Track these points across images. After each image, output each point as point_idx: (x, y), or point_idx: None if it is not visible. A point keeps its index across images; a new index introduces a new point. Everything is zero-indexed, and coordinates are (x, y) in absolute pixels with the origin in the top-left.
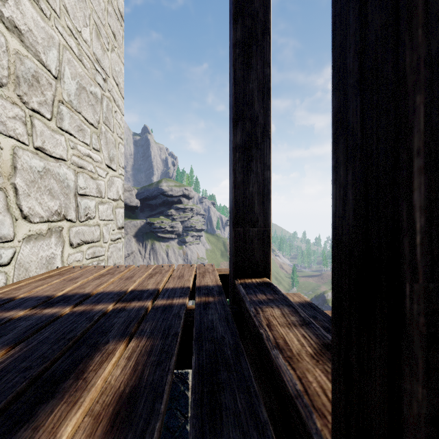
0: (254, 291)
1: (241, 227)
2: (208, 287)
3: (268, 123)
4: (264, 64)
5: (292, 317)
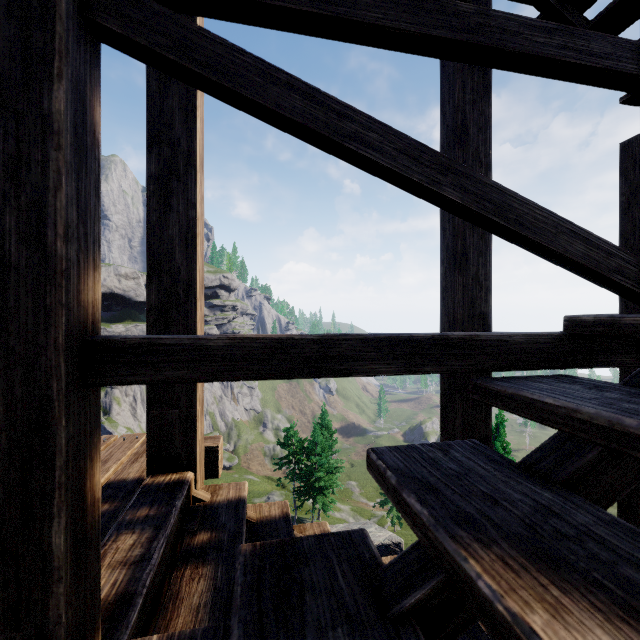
0: (144, 502)
1: (156, 409)
2: (122, 482)
3: (194, 278)
4: (188, 205)
5: (137, 550)
